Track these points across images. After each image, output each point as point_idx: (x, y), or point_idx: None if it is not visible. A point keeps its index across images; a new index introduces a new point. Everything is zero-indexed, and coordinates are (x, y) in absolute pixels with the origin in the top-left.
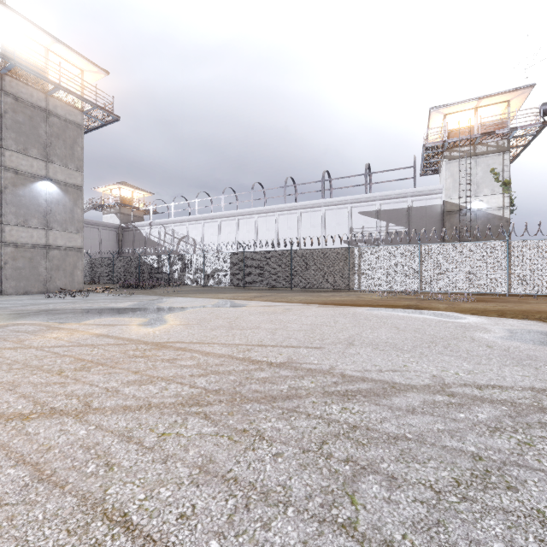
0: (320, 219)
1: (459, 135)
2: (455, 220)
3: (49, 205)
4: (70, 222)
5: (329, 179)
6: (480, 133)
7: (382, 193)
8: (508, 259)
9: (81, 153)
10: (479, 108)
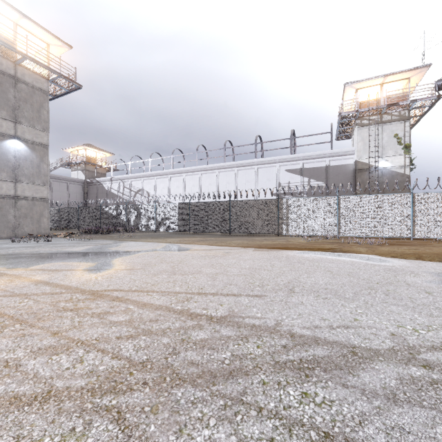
0: (254, 175)
1: (369, 106)
2: (365, 176)
3: (18, 161)
4: (37, 176)
5: (261, 142)
6: (386, 104)
7: (305, 154)
8: (412, 208)
9: (47, 116)
10: (384, 83)
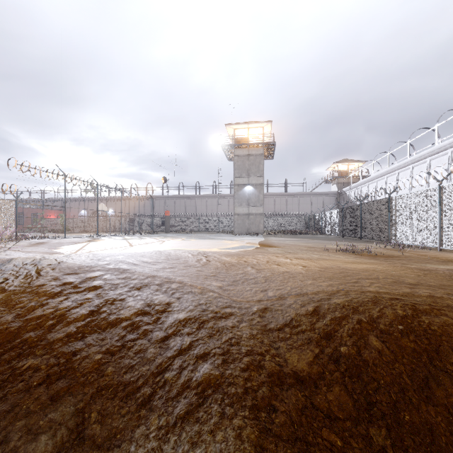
0: None
1: None
2: None
3: (249, 196)
4: (258, 202)
5: None
6: None
7: None
8: None
9: (262, 167)
10: None
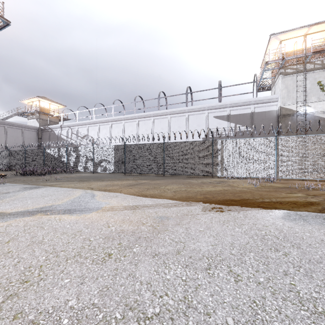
0: (185, 122)
1: (296, 52)
2: (288, 121)
3: None
4: None
5: (191, 92)
6: (312, 52)
7: (232, 102)
8: None
9: None
10: (307, 35)
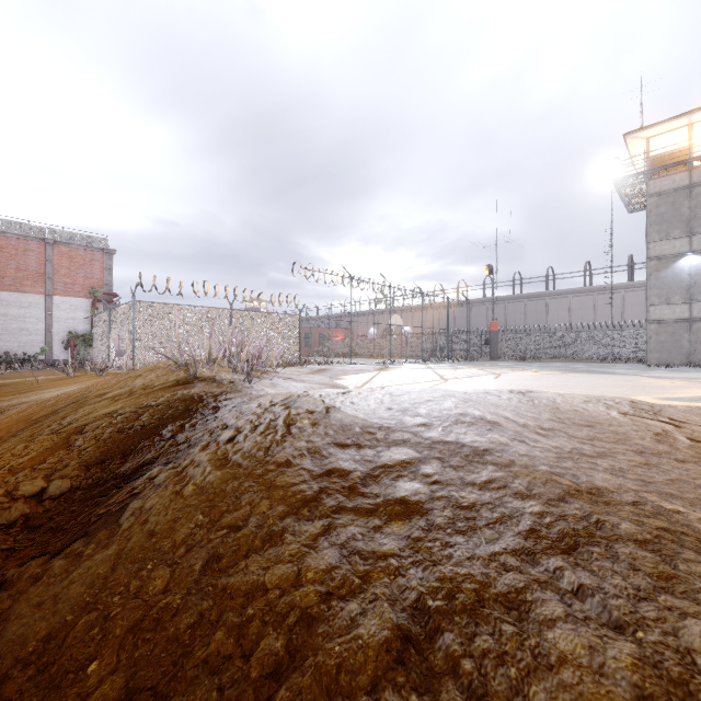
0: None
1: None
2: None
3: (693, 278)
4: None
5: None
6: None
7: None
8: None
9: None
10: None
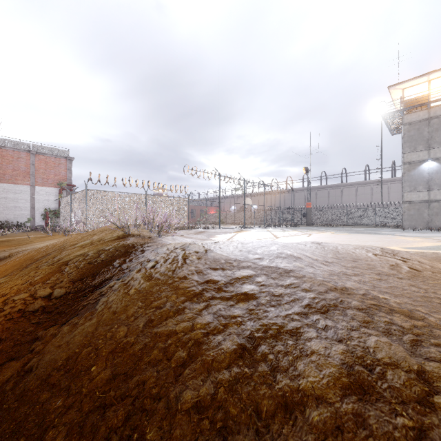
0: None
1: None
2: None
3: (430, 175)
4: None
5: None
6: None
7: None
8: None
9: None
10: None
